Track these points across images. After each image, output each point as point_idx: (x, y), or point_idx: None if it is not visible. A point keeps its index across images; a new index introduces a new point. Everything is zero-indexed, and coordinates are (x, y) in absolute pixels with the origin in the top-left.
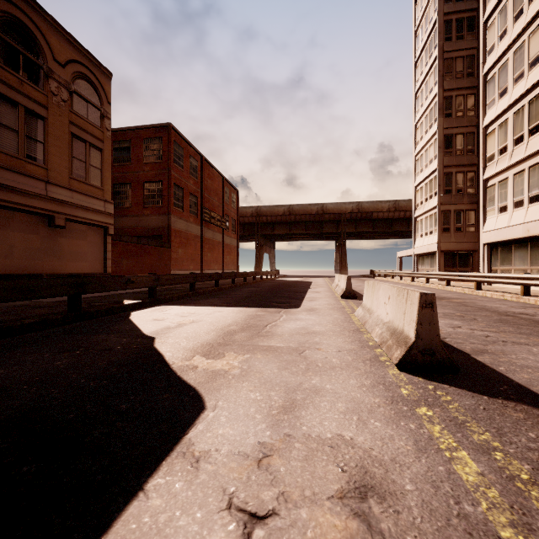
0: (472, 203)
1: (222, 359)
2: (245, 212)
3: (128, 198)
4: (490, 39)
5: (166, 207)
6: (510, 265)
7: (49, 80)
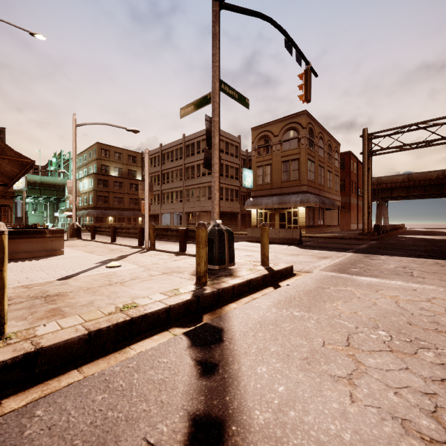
0: None
1: None
2: None
3: None
4: None
5: (347, 192)
6: None
7: (332, 159)
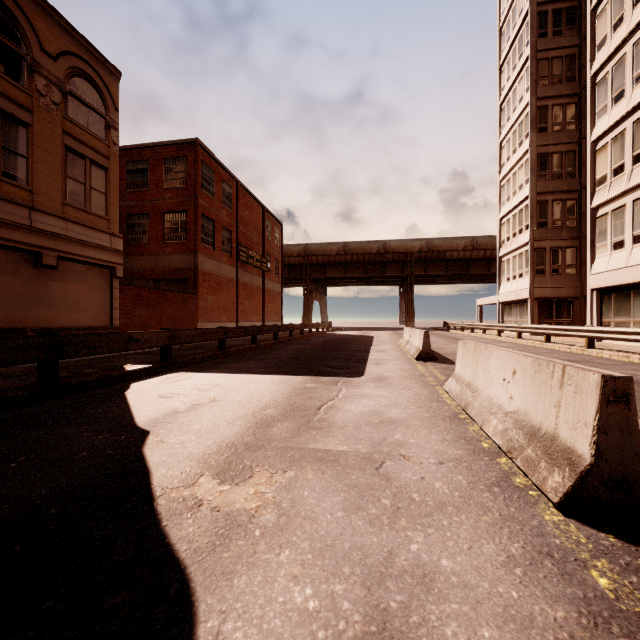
0: (572, 238)
1: (248, 482)
2: (291, 251)
3: (145, 232)
4: (600, 30)
5: (192, 244)
6: (628, 316)
7: (34, 76)
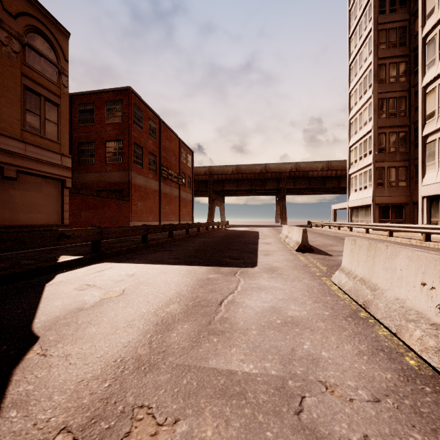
0: (404, 160)
1: None
2: (199, 171)
3: (92, 155)
4: (430, 2)
5: (126, 164)
6: None
7: None
